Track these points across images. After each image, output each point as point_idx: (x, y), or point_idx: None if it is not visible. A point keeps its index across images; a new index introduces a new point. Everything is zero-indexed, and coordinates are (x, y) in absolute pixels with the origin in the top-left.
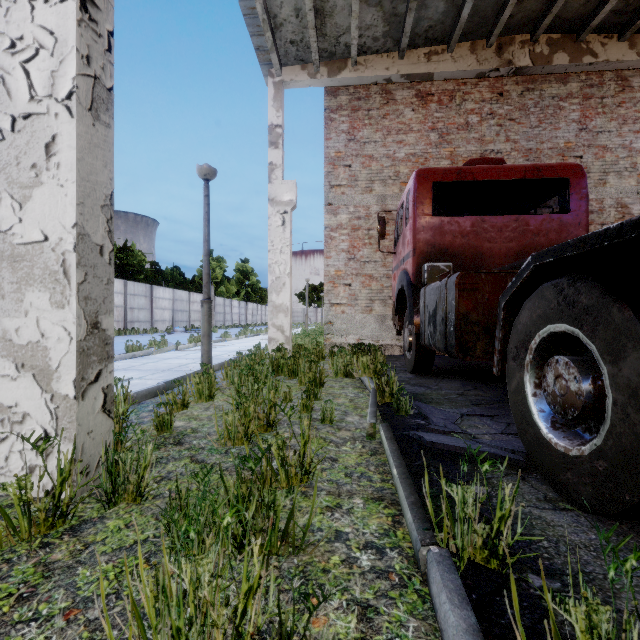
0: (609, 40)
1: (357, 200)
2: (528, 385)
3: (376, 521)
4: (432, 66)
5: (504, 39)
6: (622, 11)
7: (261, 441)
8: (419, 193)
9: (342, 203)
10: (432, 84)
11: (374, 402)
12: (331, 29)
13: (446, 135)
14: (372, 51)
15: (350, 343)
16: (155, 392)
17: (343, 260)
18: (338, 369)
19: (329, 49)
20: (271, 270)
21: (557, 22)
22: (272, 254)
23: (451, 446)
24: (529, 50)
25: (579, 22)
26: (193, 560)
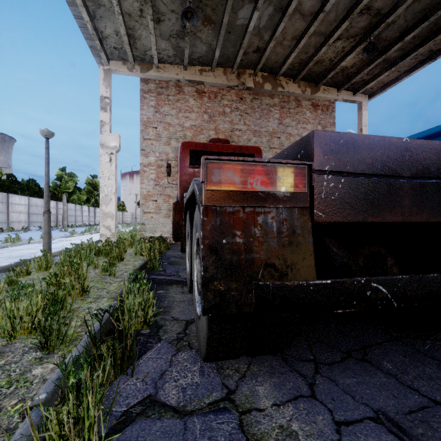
0: (289, 81)
1: (161, 149)
2: (187, 251)
3: (108, 303)
4: (203, 78)
5: (241, 70)
6: (293, 69)
7: (61, 279)
8: (182, 155)
9: (151, 150)
10: (205, 86)
11: (141, 265)
12: (140, 46)
13: (213, 117)
14: (168, 62)
15: (156, 236)
16: (8, 268)
17: (152, 185)
18: (137, 251)
19: (140, 56)
20: (102, 190)
21: (265, 67)
22: (102, 180)
23: (161, 279)
24: (253, 79)
25: (275, 70)
26: (17, 303)
